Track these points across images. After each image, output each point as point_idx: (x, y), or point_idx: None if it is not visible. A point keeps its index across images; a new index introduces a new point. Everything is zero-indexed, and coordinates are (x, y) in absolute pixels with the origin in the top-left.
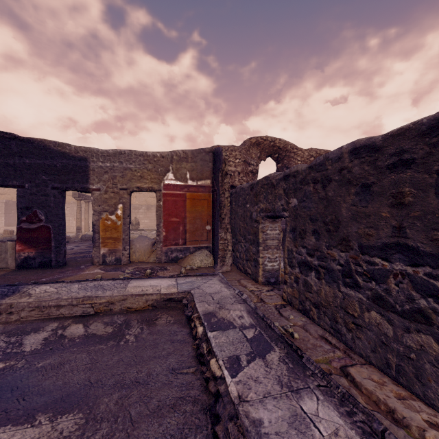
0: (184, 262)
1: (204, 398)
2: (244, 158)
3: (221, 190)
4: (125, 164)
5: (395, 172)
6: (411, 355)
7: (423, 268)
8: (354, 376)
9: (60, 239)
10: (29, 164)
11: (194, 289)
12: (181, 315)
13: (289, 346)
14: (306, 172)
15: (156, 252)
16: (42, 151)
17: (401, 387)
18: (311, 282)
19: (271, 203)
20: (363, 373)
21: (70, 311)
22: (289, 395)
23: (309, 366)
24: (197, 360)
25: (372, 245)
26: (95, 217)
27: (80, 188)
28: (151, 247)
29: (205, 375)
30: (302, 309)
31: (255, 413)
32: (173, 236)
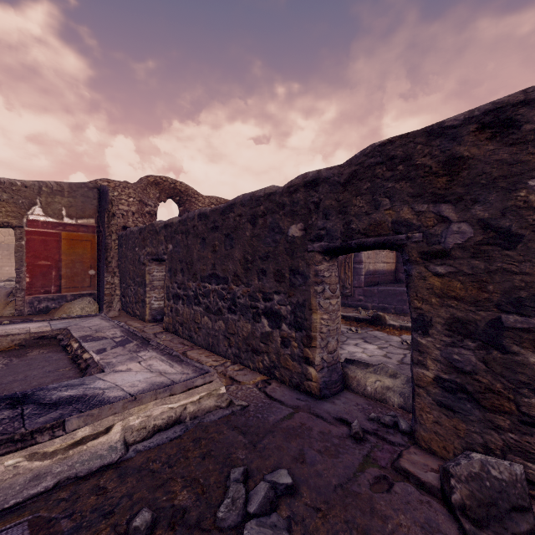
0: (58, 312)
1: (77, 375)
2: (140, 198)
3: (107, 232)
4: None
5: (213, 232)
6: (216, 334)
7: (220, 285)
8: (188, 354)
9: None
10: None
11: (71, 326)
12: (56, 348)
13: (144, 339)
14: (177, 224)
15: (14, 304)
16: None
17: (212, 353)
18: (179, 308)
19: (156, 247)
20: (195, 352)
21: None
22: (133, 353)
23: (152, 344)
24: (73, 364)
25: (205, 275)
26: None
27: None
28: (6, 298)
29: (78, 362)
30: (175, 330)
31: (109, 361)
32: (42, 283)
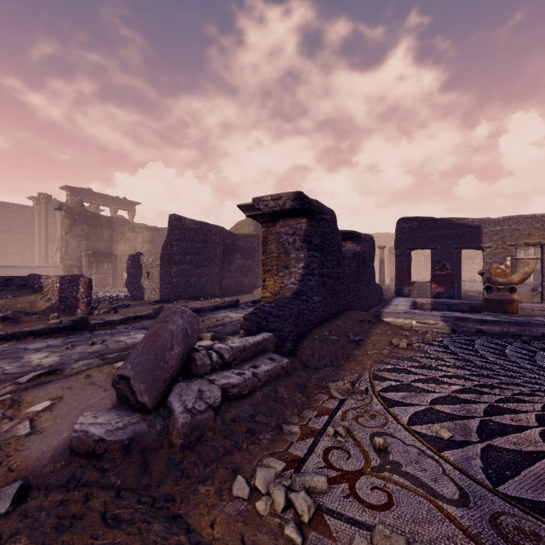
0: None
1: None
2: None
3: None
4: (513, 227)
5: None
6: None
7: None
8: None
9: (460, 282)
10: (439, 234)
11: None
12: None
13: None
14: None
15: (538, 296)
16: (448, 225)
17: None
18: None
19: None
20: None
21: (540, 313)
22: None
23: None
24: None
25: None
26: (486, 267)
27: (474, 247)
28: (530, 291)
29: None
30: None
31: None
32: None
